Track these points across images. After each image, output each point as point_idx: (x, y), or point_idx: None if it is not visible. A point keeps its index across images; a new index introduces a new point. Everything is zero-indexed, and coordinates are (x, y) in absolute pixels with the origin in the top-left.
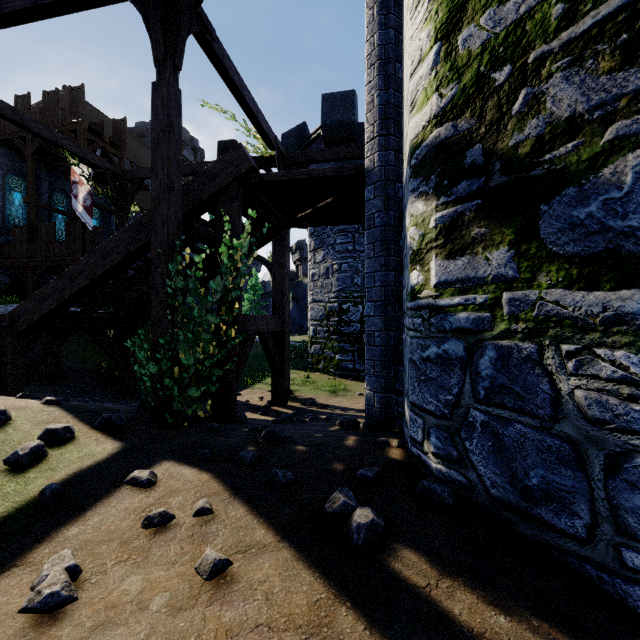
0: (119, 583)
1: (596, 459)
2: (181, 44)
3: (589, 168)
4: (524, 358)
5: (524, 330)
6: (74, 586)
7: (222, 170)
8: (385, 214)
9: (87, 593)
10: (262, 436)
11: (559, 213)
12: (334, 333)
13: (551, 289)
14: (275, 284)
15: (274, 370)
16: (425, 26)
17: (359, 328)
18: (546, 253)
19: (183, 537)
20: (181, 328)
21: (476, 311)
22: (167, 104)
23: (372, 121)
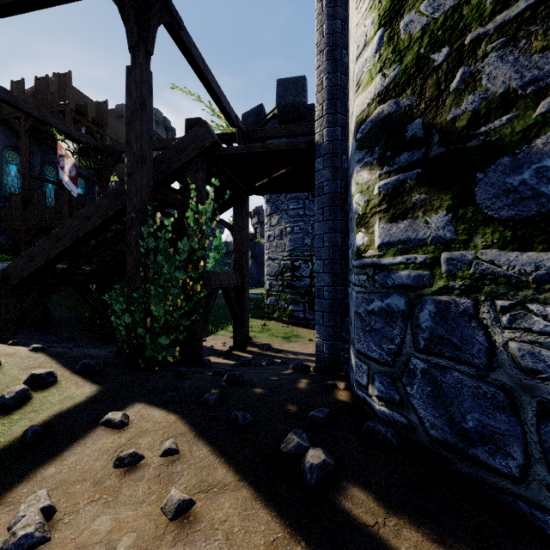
0: (90, 523)
1: (529, 405)
2: (152, 32)
3: (522, 139)
4: (461, 312)
5: (461, 287)
6: (48, 526)
7: (189, 144)
8: (333, 183)
9: (59, 533)
10: (224, 380)
11: (494, 180)
12: (287, 287)
13: (486, 250)
14: (236, 244)
15: (235, 319)
16: (370, 14)
17: (309, 282)
18: (482, 217)
19: (151, 477)
20: (152, 283)
21: (416, 269)
22: (140, 85)
23: (321, 101)
